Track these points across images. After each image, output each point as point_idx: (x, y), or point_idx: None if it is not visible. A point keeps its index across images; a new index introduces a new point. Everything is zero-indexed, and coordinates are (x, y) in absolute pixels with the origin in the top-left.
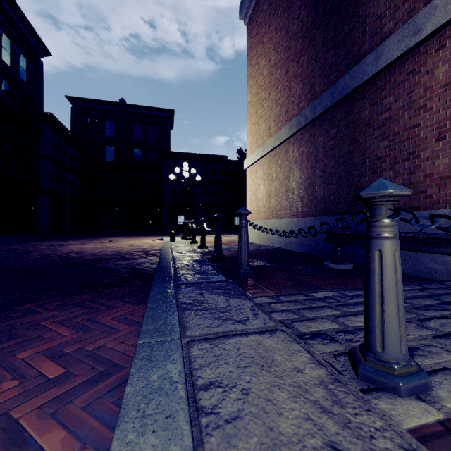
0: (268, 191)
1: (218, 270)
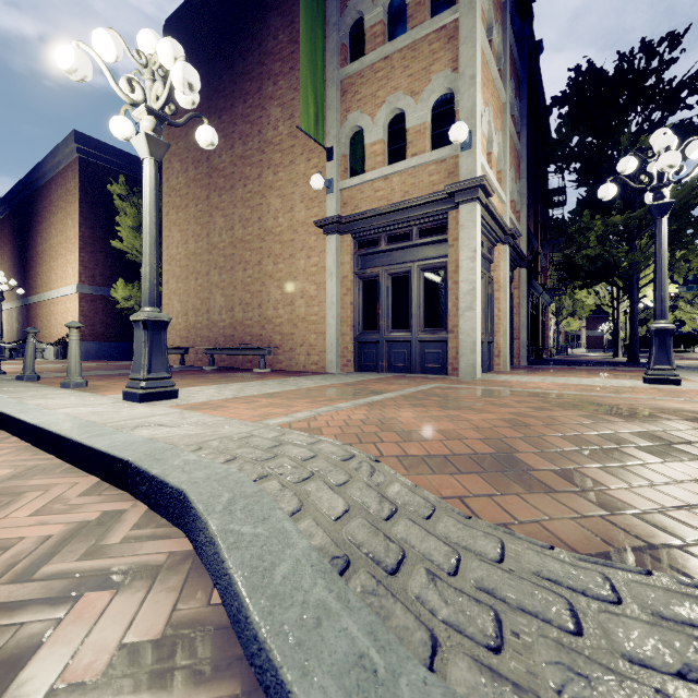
0: (8, 329)
1: None
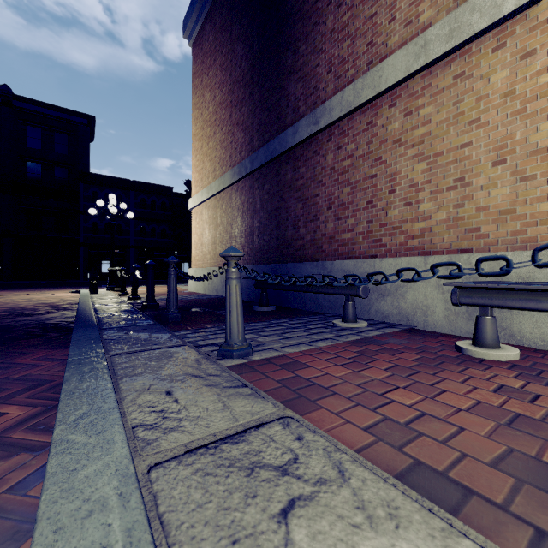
0: (214, 236)
1: (147, 317)
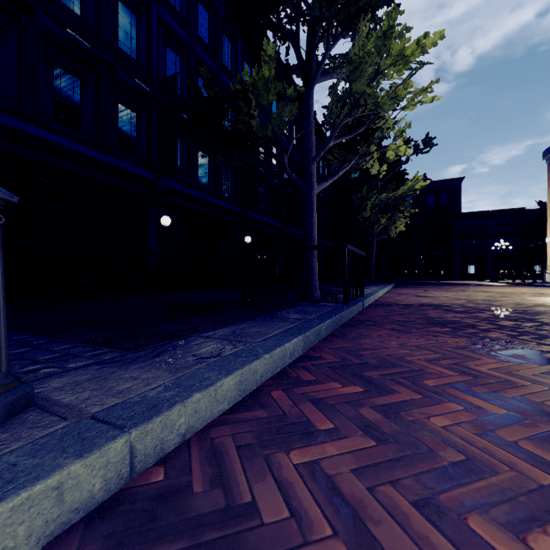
0: None
1: (536, 283)
